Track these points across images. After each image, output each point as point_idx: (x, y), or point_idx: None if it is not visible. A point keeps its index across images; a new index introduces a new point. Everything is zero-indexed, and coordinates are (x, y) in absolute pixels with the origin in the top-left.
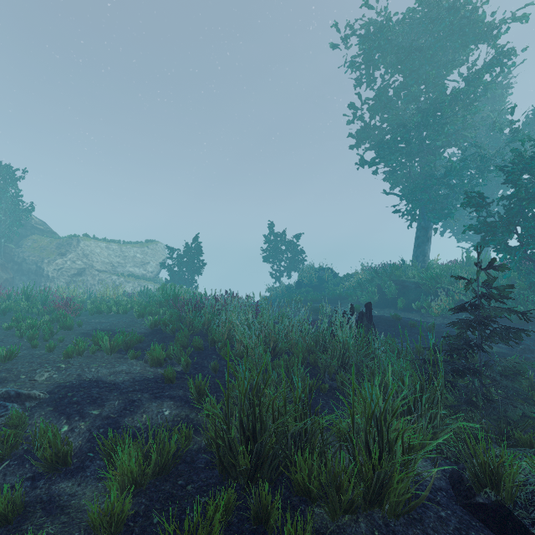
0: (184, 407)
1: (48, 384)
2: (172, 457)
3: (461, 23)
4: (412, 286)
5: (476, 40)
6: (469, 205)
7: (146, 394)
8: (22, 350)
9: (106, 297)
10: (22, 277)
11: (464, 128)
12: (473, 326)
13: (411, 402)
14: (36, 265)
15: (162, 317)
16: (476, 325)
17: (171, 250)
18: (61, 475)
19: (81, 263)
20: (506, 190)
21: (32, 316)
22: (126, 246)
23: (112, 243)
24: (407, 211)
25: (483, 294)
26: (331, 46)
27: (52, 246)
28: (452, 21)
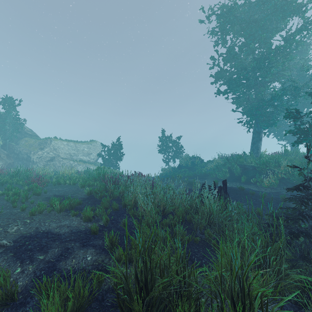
0: (101, 254)
1: (16, 234)
2: (89, 295)
3: (281, 4)
4: (250, 168)
5: (291, 14)
6: (289, 117)
7: (77, 243)
8: (7, 209)
9: (64, 174)
10: (19, 162)
11: (283, 69)
12: (306, 202)
13: (261, 257)
14: (26, 155)
15: (96, 187)
16: (307, 201)
17: (104, 146)
18: (9, 309)
19: (52, 154)
20: (309, 108)
21: (19, 186)
22: (78, 143)
23: (70, 142)
24: (247, 122)
25: (310, 178)
26: (199, 21)
27: (36, 144)
28: (276, 2)
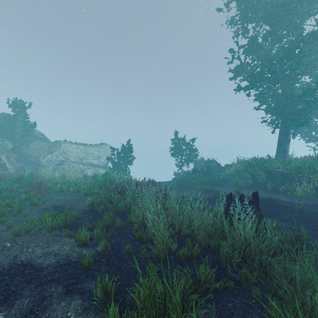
0: (89, 310)
1: None
2: None
3: None
4: (278, 174)
5: None
6: None
7: (60, 286)
8: None
9: (71, 179)
10: (29, 165)
11: (317, 59)
12: None
13: None
14: (36, 158)
15: (101, 196)
16: None
17: (113, 149)
18: None
19: (62, 157)
20: None
21: (19, 193)
22: (88, 147)
23: (80, 145)
24: (271, 121)
25: None
26: (217, 10)
27: (45, 147)
28: None
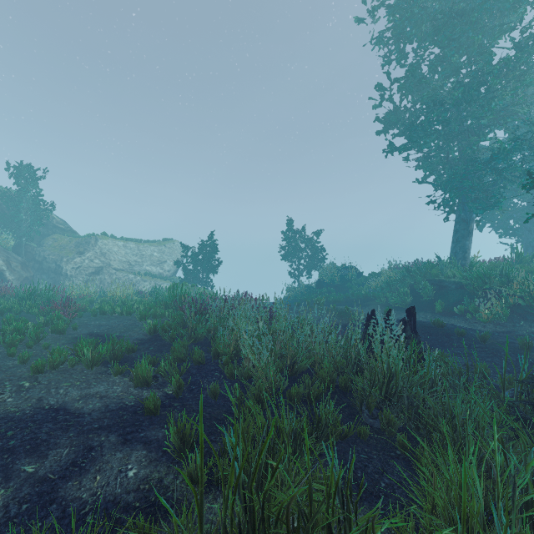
0: (159, 462)
1: None
2: None
3: None
4: (452, 286)
5: None
6: (533, 187)
7: (114, 434)
8: None
9: (116, 296)
10: (43, 275)
11: (514, 103)
12: None
13: (533, 492)
14: (55, 263)
15: (167, 319)
16: None
17: (186, 248)
18: None
19: (99, 262)
20: None
21: (32, 316)
22: (143, 244)
23: (129, 242)
24: (443, 202)
25: None
26: (356, 20)
27: (71, 244)
28: None
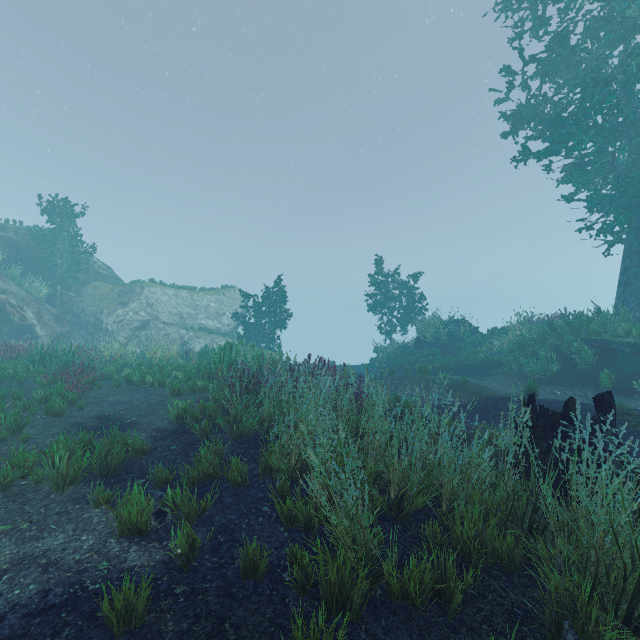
0: None
1: None
2: None
3: None
4: (625, 350)
5: None
6: None
7: None
8: None
9: (155, 358)
10: (81, 330)
11: None
12: None
13: None
14: (95, 316)
15: (210, 395)
16: None
17: (247, 296)
18: None
19: (145, 314)
20: None
21: (38, 387)
22: (198, 293)
23: (182, 290)
24: (604, 228)
25: None
26: None
27: (113, 294)
28: None
